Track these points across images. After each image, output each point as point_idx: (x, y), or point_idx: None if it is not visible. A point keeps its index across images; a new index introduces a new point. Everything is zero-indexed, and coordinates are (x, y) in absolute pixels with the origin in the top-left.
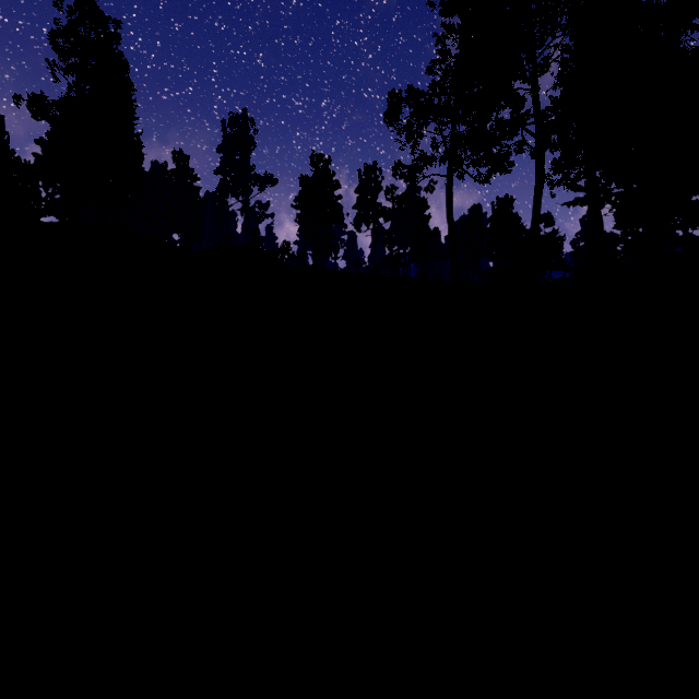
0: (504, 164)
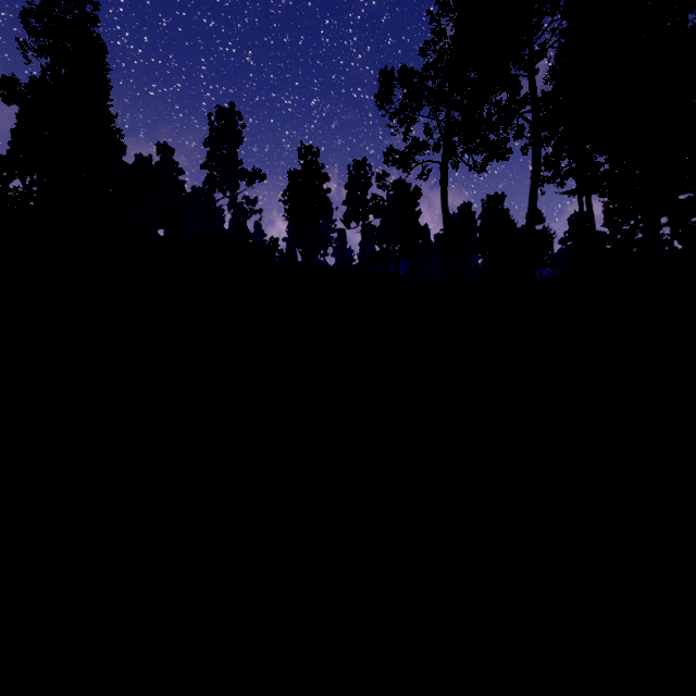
0: (501, 150)
